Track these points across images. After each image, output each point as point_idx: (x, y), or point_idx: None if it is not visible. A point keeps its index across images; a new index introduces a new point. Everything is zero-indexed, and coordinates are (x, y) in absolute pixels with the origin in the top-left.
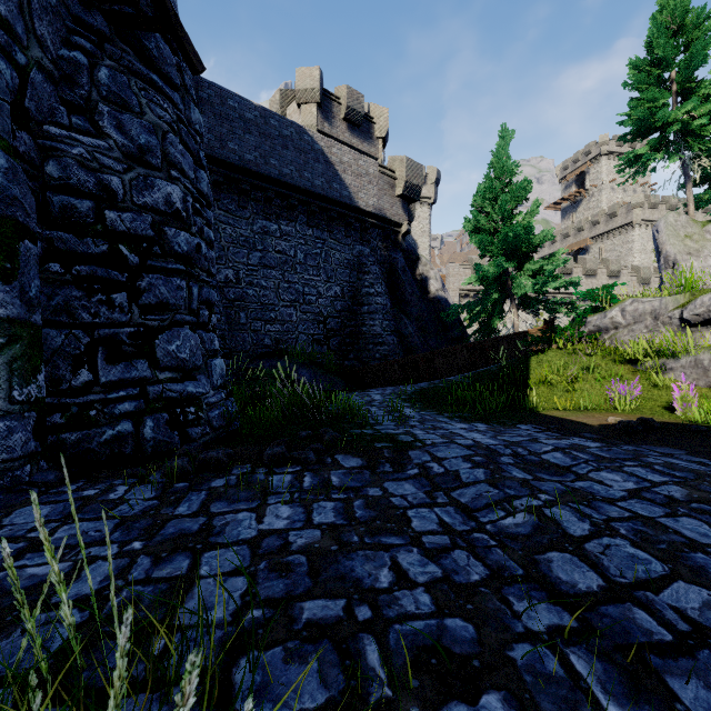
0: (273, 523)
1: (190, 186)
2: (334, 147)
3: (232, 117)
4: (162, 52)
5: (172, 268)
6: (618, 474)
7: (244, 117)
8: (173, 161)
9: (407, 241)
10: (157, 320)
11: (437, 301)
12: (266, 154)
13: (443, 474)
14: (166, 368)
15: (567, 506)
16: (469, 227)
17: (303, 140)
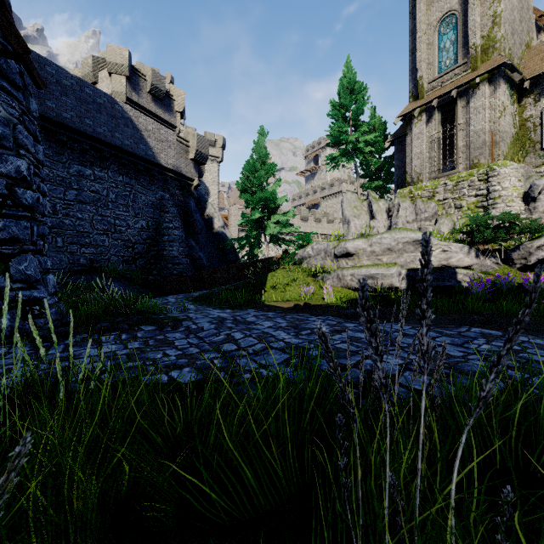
0: (108, 350)
1: (32, 158)
2: (141, 117)
3: (50, 80)
4: (9, 65)
5: (21, 215)
6: (270, 322)
7: (62, 82)
8: (22, 144)
9: (198, 190)
10: (10, 249)
11: (219, 235)
12: (81, 115)
13: (196, 328)
14: (17, 281)
15: (240, 331)
16: (239, 187)
17: (115, 108)
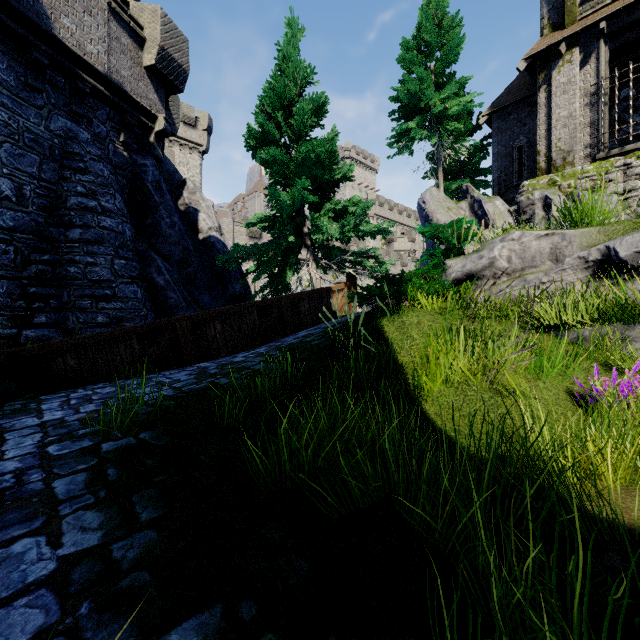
0: None
1: None
2: None
3: None
4: None
5: None
6: None
7: None
8: None
9: (167, 158)
10: None
11: (210, 244)
12: None
13: None
14: None
15: None
16: (257, 141)
17: None
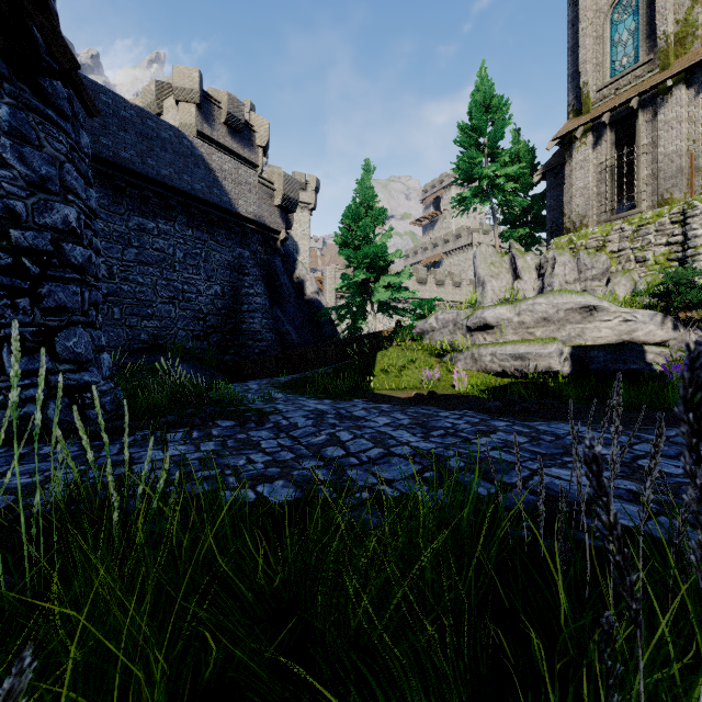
0: (175, 452)
1: (83, 205)
2: (215, 154)
3: (105, 112)
4: (56, 89)
5: (69, 277)
6: (386, 417)
7: (119, 114)
8: (70, 187)
9: (286, 246)
10: (56, 321)
11: (312, 303)
12: (143, 154)
13: (288, 425)
14: (64, 361)
15: (347, 430)
16: (338, 241)
17: (183, 144)
